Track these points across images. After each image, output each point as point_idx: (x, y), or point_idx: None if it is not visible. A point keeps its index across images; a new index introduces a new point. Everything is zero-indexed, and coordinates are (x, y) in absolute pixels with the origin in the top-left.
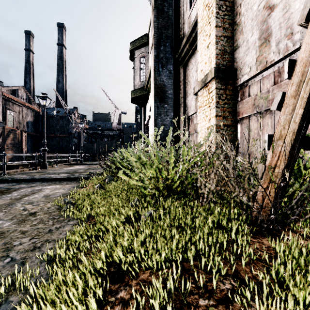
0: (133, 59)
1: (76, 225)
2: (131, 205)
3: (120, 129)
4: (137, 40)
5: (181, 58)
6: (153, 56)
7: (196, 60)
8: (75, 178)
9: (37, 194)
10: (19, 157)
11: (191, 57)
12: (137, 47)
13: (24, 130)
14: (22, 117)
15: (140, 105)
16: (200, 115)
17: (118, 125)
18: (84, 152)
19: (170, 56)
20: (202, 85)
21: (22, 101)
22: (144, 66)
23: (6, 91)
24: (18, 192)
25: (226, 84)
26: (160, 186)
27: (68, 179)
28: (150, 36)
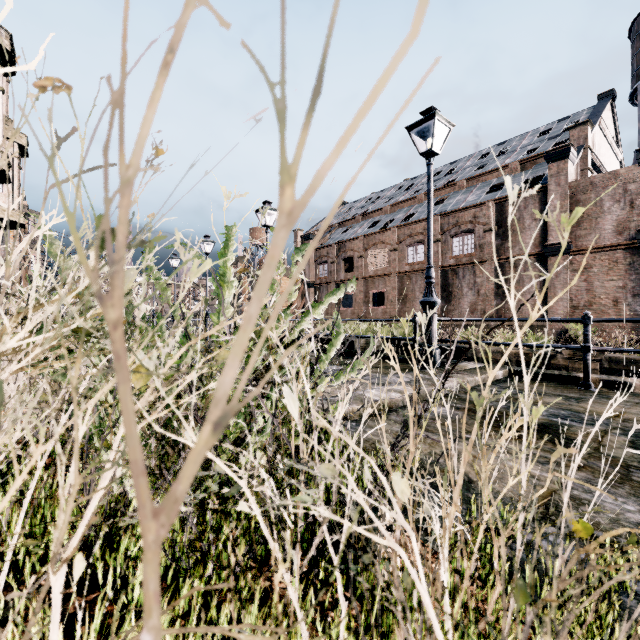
0: None
1: None
2: None
3: None
4: None
5: None
6: None
7: None
8: None
9: None
10: None
11: None
12: None
13: None
14: None
15: None
16: None
17: None
18: None
19: None
20: None
21: None
22: None
23: None
24: None
25: None
26: None
27: None
28: None
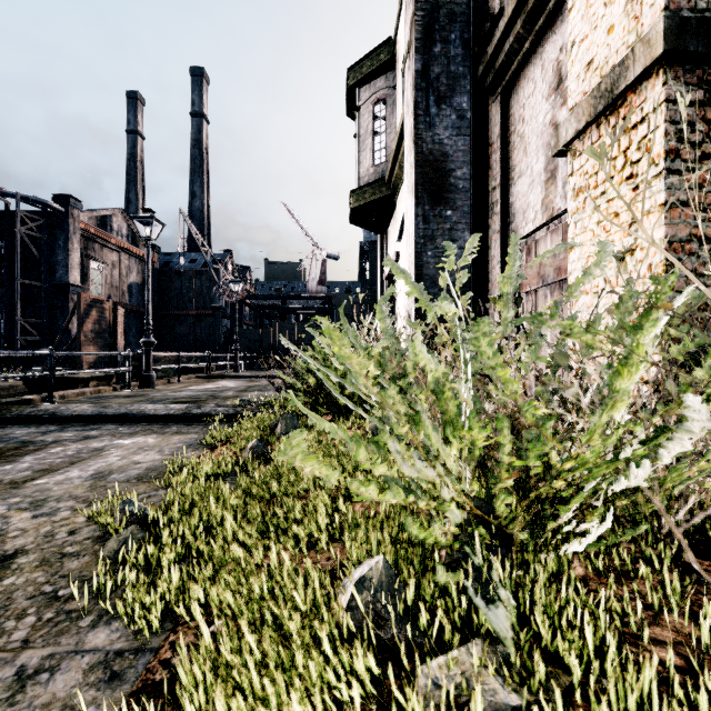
0: (356, 110)
1: (111, 662)
2: (354, 605)
3: (325, 295)
4: (365, 59)
5: (494, 73)
6: (413, 76)
7: (549, 62)
8: (204, 414)
9: (79, 469)
10: (110, 360)
11: (526, 63)
12: (366, 77)
13: (124, 302)
14: (120, 276)
15: (372, 230)
16: (583, 216)
17: (321, 286)
18: (243, 350)
19: (462, 71)
20: (595, 107)
21: (119, 241)
22: (384, 125)
23: (88, 221)
24: (37, 457)
25: (710, 81)
26: (500, 505)
27: (185, 418)
28: (401, 41)
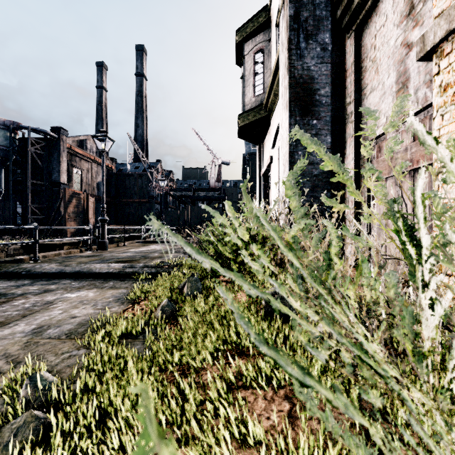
0: (242, 58)
1: None
2: None
3: (221, 188)
4: (249, 22)
5: (350, 14)
6: (287, 20)
7: None
8: (133, 272)
9: (26, 322)
10: (84, 231)
11: (378, 2)
12: (249, 35)
13: (94, 194)
14: (91, 177)
15: (253, 142)
16: (452, 108)
17: (218, 183)
18: (167, 224)
19: (325, 14)
20: None
21: (91, 156)
22: (262, 68)
23: (72, 143)
24: (0, 309)
25: None
26: None
27: (120, 275)
28: (275, 6)
